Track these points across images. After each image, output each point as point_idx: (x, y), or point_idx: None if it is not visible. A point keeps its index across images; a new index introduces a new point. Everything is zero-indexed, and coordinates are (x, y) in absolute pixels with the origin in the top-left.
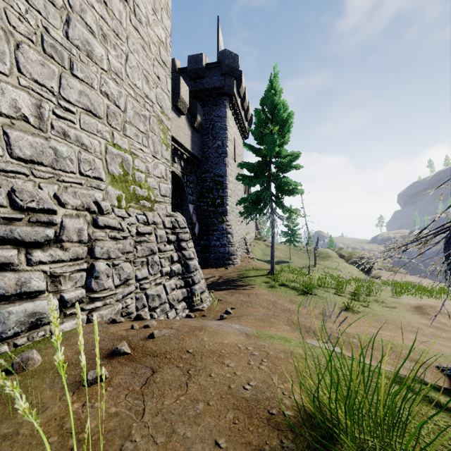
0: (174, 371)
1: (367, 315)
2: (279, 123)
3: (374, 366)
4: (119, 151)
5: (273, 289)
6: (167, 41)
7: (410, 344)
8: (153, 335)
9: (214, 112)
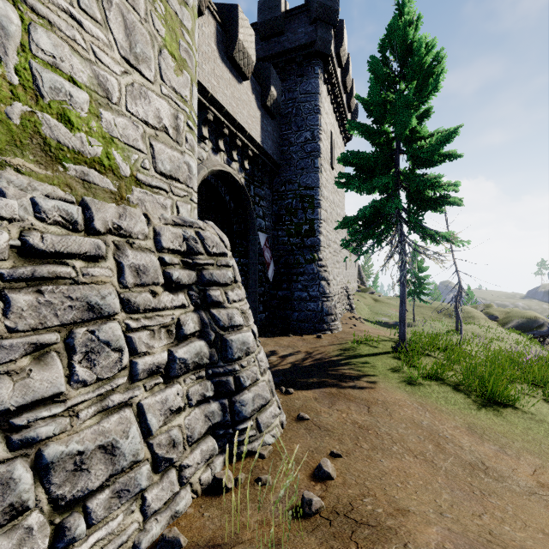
0: None
1: None
2: (416, 76)
3: None
4: None
5: (415, 388)
6: None
7: None
8: None
9: (299, 87)
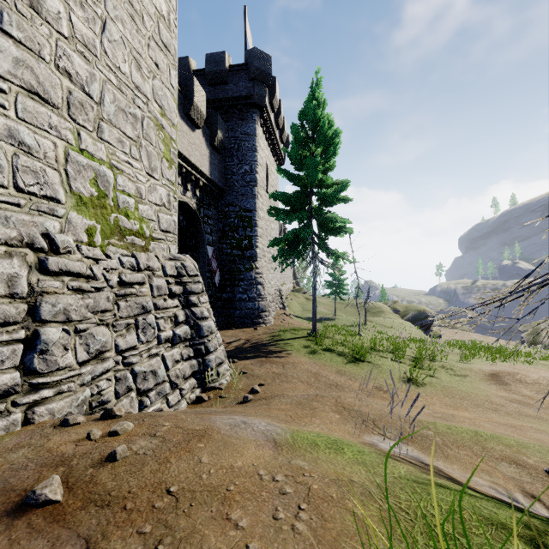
0: (130, 545)
1: (435, 388)
2: (322, 143)
3: (475, 489)
4: (90, 161)
5: (315, 355)
6: (170, 18)
7: (500, 432)
8: (114, 455)
9: (240, 128)
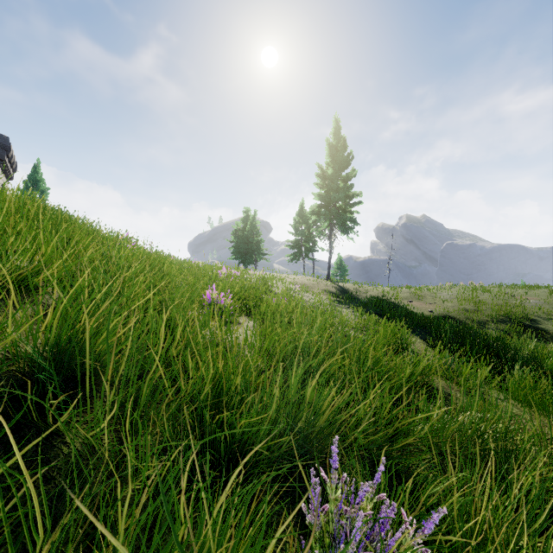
0: None
1: None
2: (41, 191)
3: None
4: None
5: None
6: None
7: None
8: None
9: None
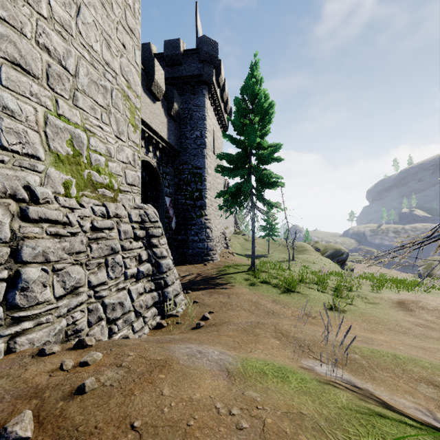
0: None
1: (354, 314)
2: (260, 113)
3: (409, 416)
4: (67, 124)
5: (254, 287)
6: (135, 7)
7: (414, 355)
8: (83, 387)
9: (192, 101)
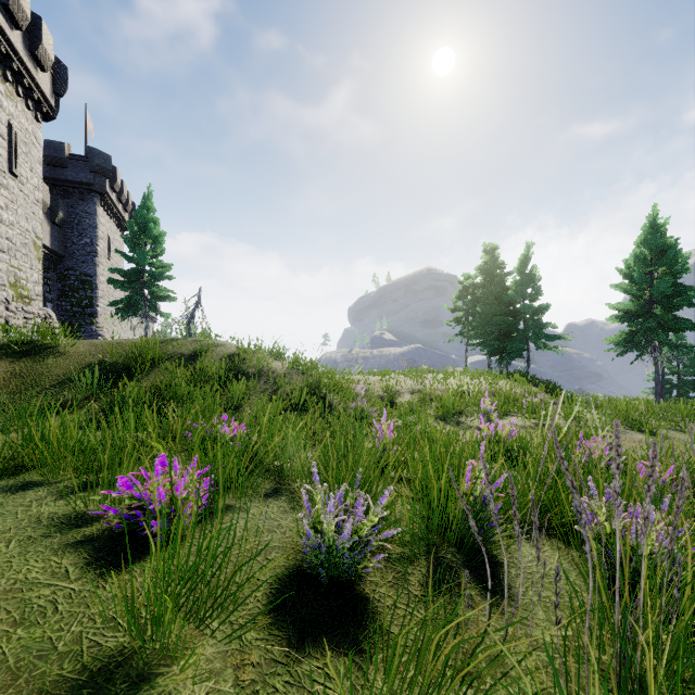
0: None
1: None
2: (152, 238)
3: None
4: (13, 269)
5: None
6: (40, 184)
7: None
8: None
9: (81, 207)
